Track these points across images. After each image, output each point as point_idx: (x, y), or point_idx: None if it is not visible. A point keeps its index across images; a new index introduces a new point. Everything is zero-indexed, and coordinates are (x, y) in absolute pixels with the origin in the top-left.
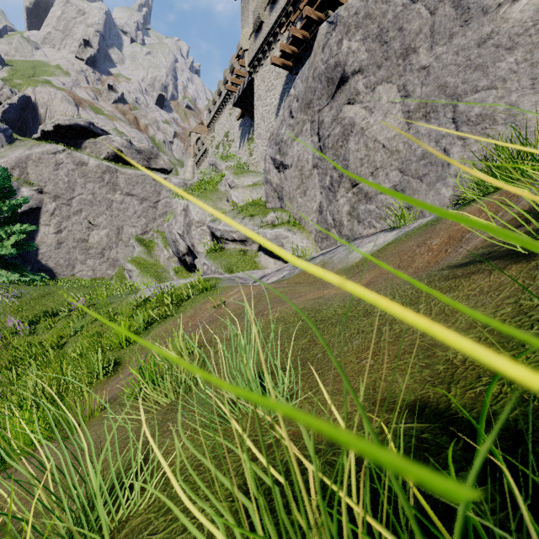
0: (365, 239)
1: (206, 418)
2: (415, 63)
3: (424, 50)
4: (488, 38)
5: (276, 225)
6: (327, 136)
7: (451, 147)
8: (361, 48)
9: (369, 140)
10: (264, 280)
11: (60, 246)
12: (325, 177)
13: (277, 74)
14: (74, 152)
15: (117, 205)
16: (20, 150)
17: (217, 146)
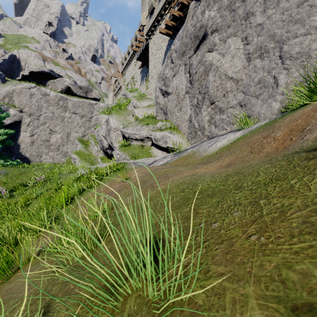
0: (220, 137)
1: (100, 285)
2: (253, 22)
3: (259, 13)
4: (304, 1)
5: (162, 129)
6: (194, 73)
7: (279, 75)
8: (217, 15)
9: (222, 74)
10: (154, 163)
11: (33, 144)
12: (193, 99)
13: (163, 39)
14: (41, 87)
15: (67, 119)
16: (9, 86)
17: (127, 85)
